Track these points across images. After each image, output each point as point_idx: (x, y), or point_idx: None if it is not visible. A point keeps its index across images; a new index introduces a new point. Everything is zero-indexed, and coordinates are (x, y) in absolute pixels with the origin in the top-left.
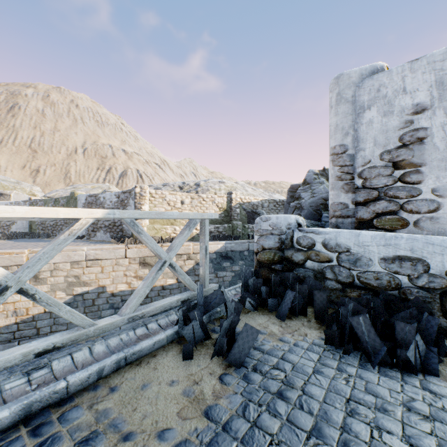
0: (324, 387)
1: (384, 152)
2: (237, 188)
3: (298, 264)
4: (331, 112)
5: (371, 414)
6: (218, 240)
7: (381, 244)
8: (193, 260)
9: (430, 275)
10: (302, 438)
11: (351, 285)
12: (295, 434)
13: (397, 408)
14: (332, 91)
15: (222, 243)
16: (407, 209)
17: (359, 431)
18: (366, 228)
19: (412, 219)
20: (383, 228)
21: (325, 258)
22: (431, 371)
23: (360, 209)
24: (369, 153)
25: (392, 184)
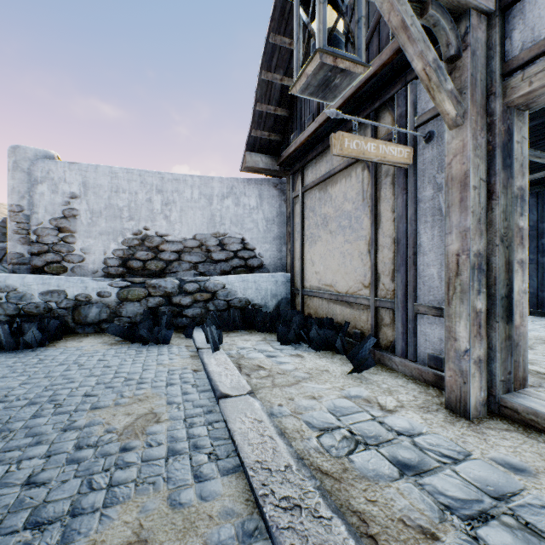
0: None
1: (53, 219)
2: None
3: None
4: (9, 175)
5: None
6: None
7: (41, 283)
8: None
9: (68, 300)
10: None
11: (18, 315)
12: None
13: (4, 359)
14: (10, 157)
15: None
16: (67, 260)
17: None
18: (40, 273)
19: (70, 267)
20: (52, 273)
21: None
22: (43, 345)
23: (35, 259)
24: (42, 217)
25: (58, 242)
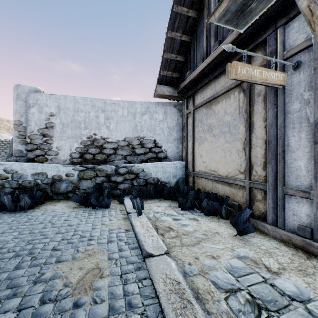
0: None
1: (40, 129)
2: None
3: None
4: (14, 102)
5: None
6: None
7: (32, 168)
8: None
9: (48, 178)
10: None
11: (19, 188)
12: None
13: (7, 218)
14: (15, 92)
15: None
16: (48, 154)
17: None
18: (32, 161)
19: (50, 158)
20: (39, 162)
21: (5, 177)
22: (32, 207)
23: (29, 153)
24: (33, 127)
25: (43, 143)
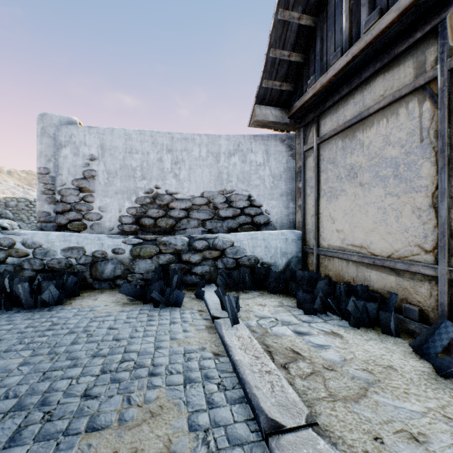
0: None
1: (75, 180)
2: None
3: (0, 261)
4: (38, 140)
5: None
6: None
7: (62, 240)
8: None
9: (86, 256)
10: None
11: (43, 270)
12: None
13: (19, 321)
14: (39, 124)
15: None
16: (87, 218)
17: None
18: (64, 230)
19: (89, 224)
20: (74, 230)
21: (24, 254)
22: (60, 303)
23: (59, 217)
24: (66, 178)
25: (79, 201)
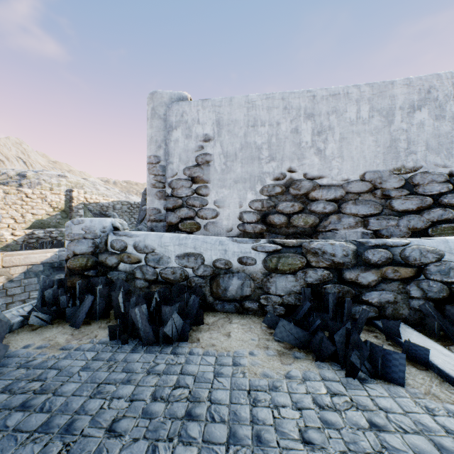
0: (82, 381)
1: (186, 168)
2: (85, 185)
3: (112, 267)
4: (148, 124)
5: (114, 389)
6: (51, 248)
7: (177, 244)
8: (4, 277)
9: (205, 266)
10: (20, 441)
11: (156, 281)
12: (15, 440)
13: (140, 376)
14: (149, 105)
15: (54, 251)
16: (200, 215)
17: (92, 408)
18: (174, 230)
19: (203, 223)
20: (185, 231)
21: (136, 260)
22: (185, 338)
23: (170, 215)
24: (176, 167)
25: (191, 195)
